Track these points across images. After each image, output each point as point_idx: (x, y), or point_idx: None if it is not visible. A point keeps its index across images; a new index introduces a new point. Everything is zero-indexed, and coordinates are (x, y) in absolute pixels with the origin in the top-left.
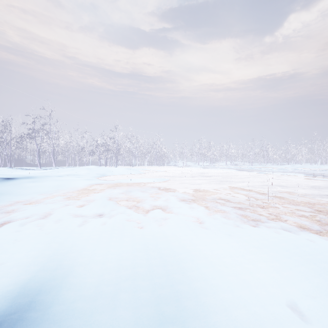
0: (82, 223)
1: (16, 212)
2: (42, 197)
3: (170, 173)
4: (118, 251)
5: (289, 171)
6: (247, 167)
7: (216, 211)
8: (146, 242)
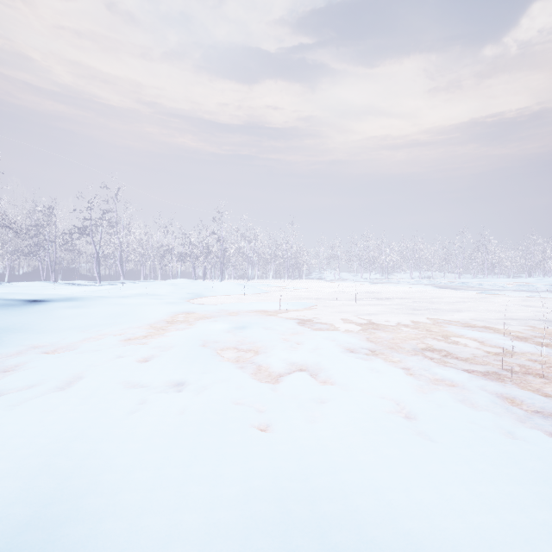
0: (135, 407)
1: (18, 372)
2: (81, 338)
3: (313, 292)
4: (202, 529)
5: (542, 290)
6: (454, 282)
7: (432, 382)
8: (282, 491)
